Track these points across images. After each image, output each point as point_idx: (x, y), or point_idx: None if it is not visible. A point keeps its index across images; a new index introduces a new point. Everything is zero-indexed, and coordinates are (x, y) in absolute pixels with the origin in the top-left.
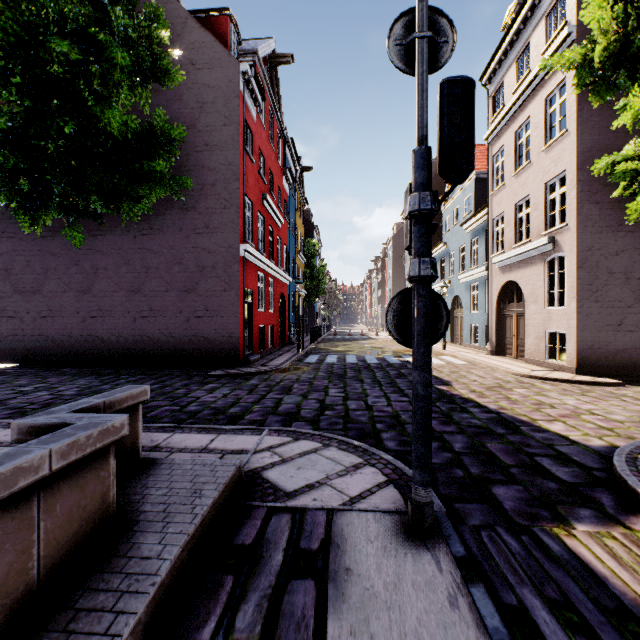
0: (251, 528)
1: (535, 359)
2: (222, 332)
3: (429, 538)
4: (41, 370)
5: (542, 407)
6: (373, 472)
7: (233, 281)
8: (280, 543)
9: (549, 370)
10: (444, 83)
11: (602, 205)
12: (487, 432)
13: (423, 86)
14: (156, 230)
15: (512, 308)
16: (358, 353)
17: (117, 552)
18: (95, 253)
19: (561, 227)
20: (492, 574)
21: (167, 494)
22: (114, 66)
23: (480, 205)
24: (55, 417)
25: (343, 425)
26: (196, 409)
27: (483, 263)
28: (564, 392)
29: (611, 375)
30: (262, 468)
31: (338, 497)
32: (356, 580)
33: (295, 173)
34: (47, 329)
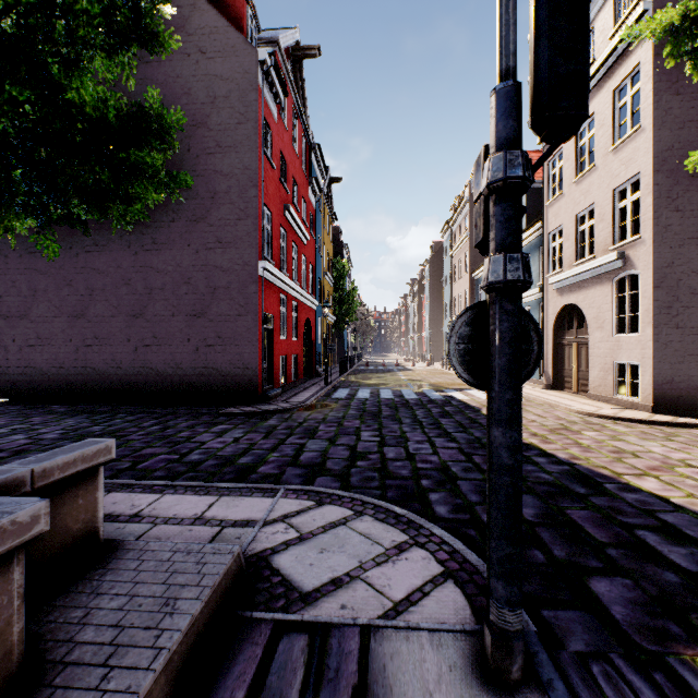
0: (247, 663)
1: (601, 395)
2: (237, 363)
3: (519, 686)
4: (25, 407)
5: (623, 456)
6: (423, 557)
7: (249, 304)
8: (289, 695)
9: (619, 408)
10: None
11: (684, 213)
12: (563, 492)
13: None
14: (161, 245)
15: (572, 335)
16: (394, 387)
17: None
18: (90, 272)
19: (634, 240)
20: None
21: (124, 608)
22: (80, 16)
23: (532, 218)
24: None
25: (379, 481)
26: (198, 458)
27: (536, 284)
28: (644, 436)
29: (694, 414)
30: (272, 550)
31: (376, 602)
32: None
33: (322, 184)
34: (35, 360)
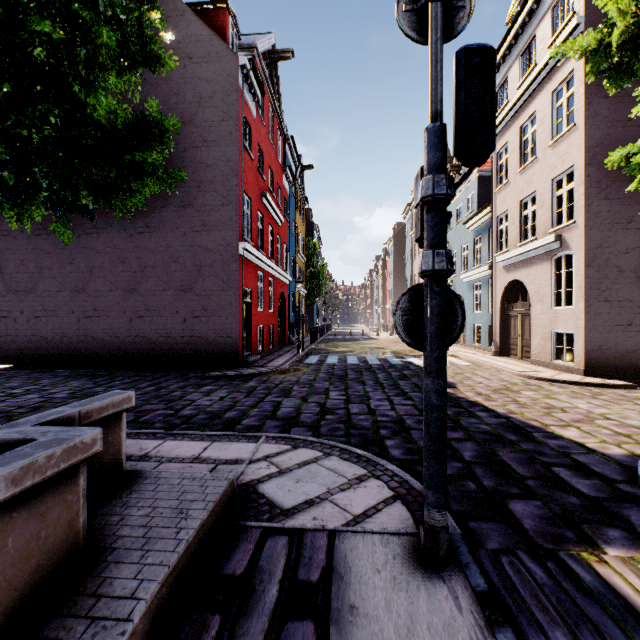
0: (243, 554)
1: (541, 360)
2: (220, 332)
3: (444, 567)
4: (34, 371)
5: (553, 411)
6: (378, 485)
7: (231, 280)
8: (275, 573)
9: (556, 371)
10: (461, 52)
11: (611, 201)
12: (498, 439)
13: (437, 56)
14: (153, 228)
15: (517, 308)
16: (359, 354)
17: (85, 589)
18: (90, 251)
19: (569, 224)
20: (518, 611)
21: (149, 515)
22: (100, 48)
23: (483, 203)
24: (17, 431)
25: (345, 431)
26: (191, 413)
27: (486, 262)
28: (574, 395)
29: (621, 377)
30: (258, 481)
31: (340, 515)
32: (362, 622)
33: (295, 171)
34: (41, 329)
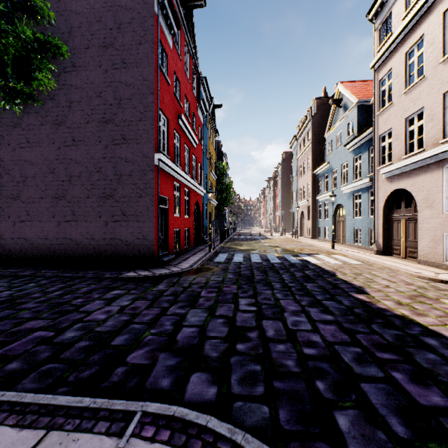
0: None
1: (431, 261)
2: (138, 235)
3: None
4: None
5: None
6: None
7: (148, 188)
8: None
9: None
10: None
11: None
12: None
13: None
14: (78, 141)
15: (400, 213)
16: (260, 252)
17: None
18: (24, 163)
19: None
20: None
21: None
22: None
23: (362, 128)
24: None
25: (265, 383)
26: (72, 337)
27: (366, 175)
28: None
29: None
30: None
31: None
32: None
33: (208, 108)
34: None
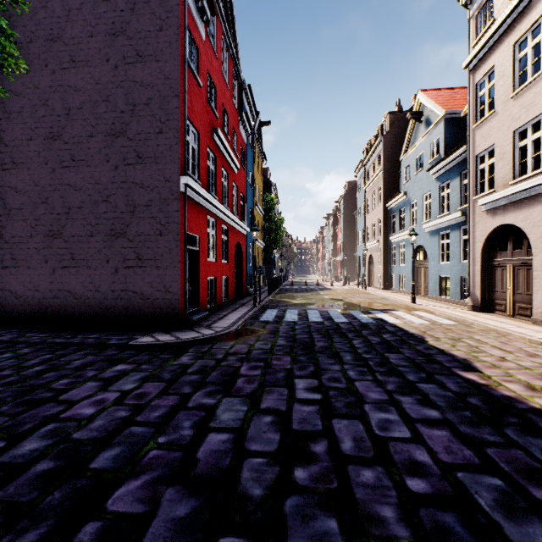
0: None
1: None
2: (157, 286)
3: None
4: None
5: None
6: None
7: (171, 223)
8: None
9: None
10: None
11: None
12: None
13: None
14: (79, 161)
15: (505, 257)
16: (320, 307)
17: None
18: (8, 190)
19: None
20: None
21: None
22: None
23: (450, 147)
24: None
25: None
26: (30, 452)
27: (457, 208)
28: None
29: None
30: None
31: None
32: None
33: (253, 125)
34: None
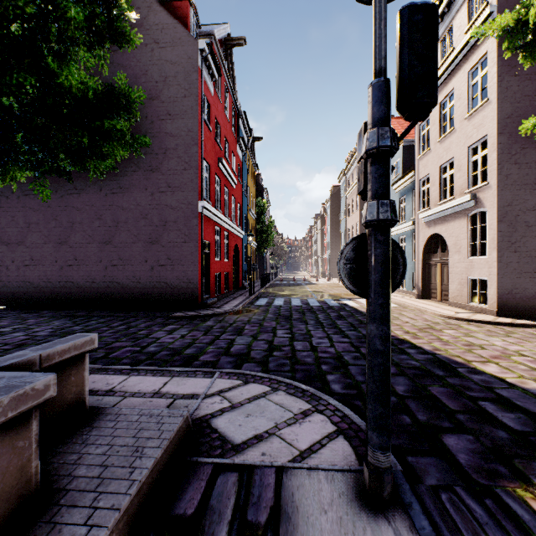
0: (195, 492)
1: (458, 302)
2: (182, 279)
3: (388, 507)
4: (22, 312)
5: (473, 348)
6: (322, 420)
7: (192, 234)
8: (225, 513)
9: (472, 312)
10: (404, 9)
11: (520, 165)
12: (427, 374)
13: (381, 14)
14: (125, 189)
15: (437, 257)
16: (302, 297)
17: None
18: (71, 209)
19: (483, 185)
20: None
21: (106, 453)
22: (69, 22)
23: (407, 168)
24: None
25: (290, 366)
26: (155, 350)
27: (410, 219)
28: (490, 333)
29: (528, 317)
30: (211, 415)
31: (287, 451)
32: None
33: (247, 142)
34: (29, 276)
